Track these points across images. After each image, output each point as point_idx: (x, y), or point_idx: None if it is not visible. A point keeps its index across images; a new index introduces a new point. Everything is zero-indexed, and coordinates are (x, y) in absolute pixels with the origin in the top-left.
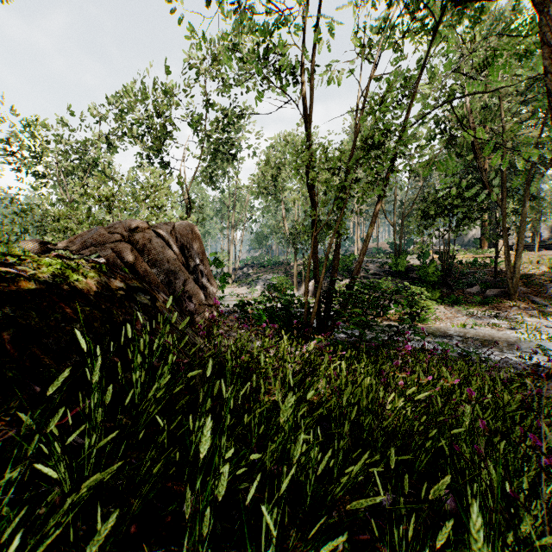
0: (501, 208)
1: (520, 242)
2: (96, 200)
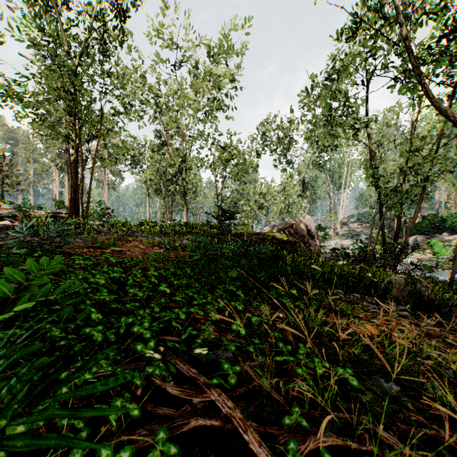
0: None
1: None
2: (259, 195)
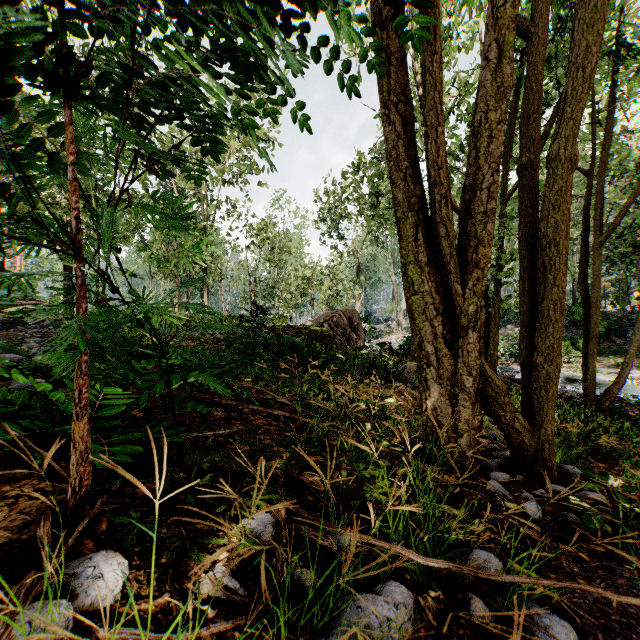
0: None
1: None
2: (302, 279)
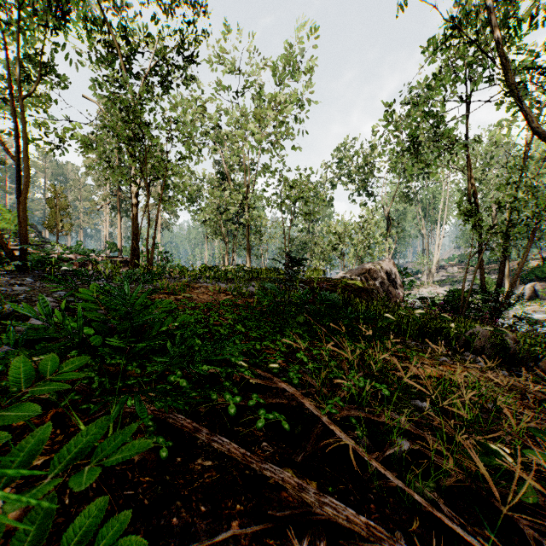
0: None
1: None
2: (333, 234)
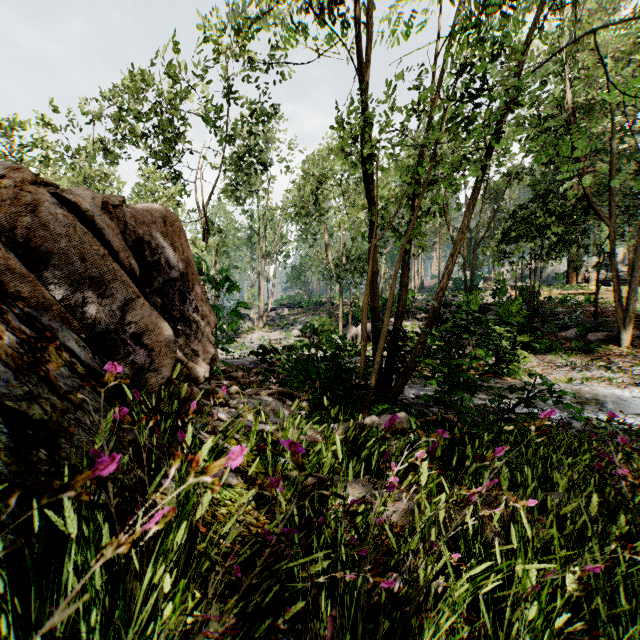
0: (608, 227)
1: (635, 271)
2: None
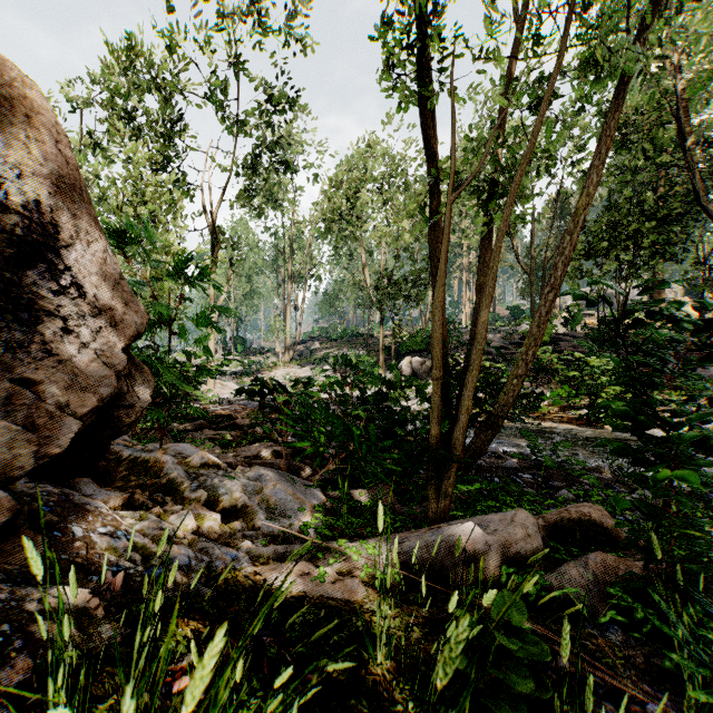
0: None
1: None
2: None
